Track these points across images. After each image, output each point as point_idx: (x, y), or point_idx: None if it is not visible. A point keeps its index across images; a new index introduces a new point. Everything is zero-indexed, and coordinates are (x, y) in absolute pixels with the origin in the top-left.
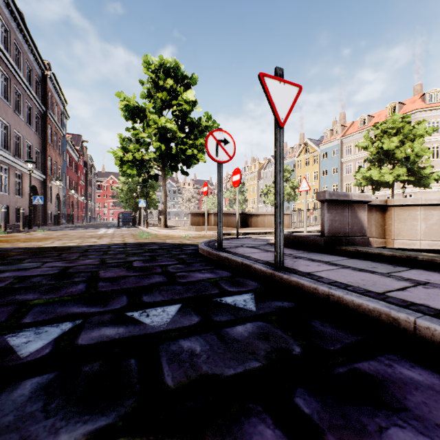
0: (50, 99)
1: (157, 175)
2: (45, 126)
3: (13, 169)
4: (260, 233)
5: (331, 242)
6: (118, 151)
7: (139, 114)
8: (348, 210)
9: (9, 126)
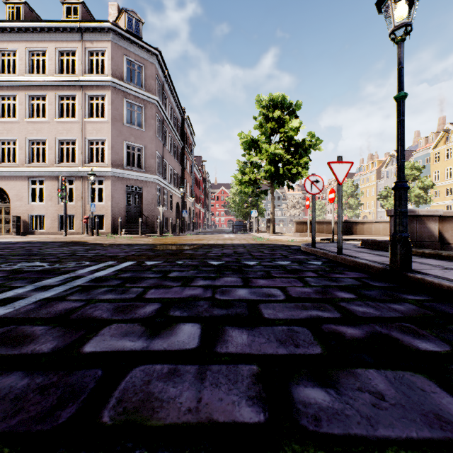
0: (185, 136)
1: (266, 190)
2: (183, 157)
3: (169, 192)
4: (359, 240)
5: None
6: (238, 175)
7: (254, 145)
8: (416, 222)
9: (167, 163)
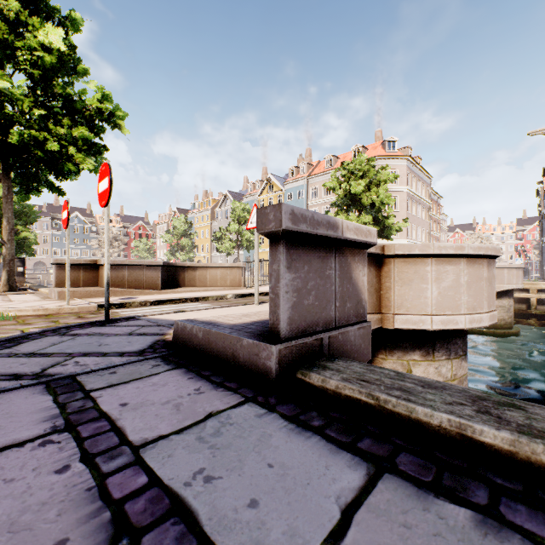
0: None
1: None
2: None
3: None
4: (187, 300)
5: (296, 354)
6: None
7: None
8: (334, 262)
9: None
